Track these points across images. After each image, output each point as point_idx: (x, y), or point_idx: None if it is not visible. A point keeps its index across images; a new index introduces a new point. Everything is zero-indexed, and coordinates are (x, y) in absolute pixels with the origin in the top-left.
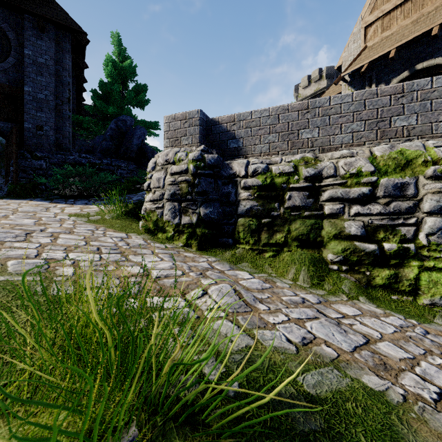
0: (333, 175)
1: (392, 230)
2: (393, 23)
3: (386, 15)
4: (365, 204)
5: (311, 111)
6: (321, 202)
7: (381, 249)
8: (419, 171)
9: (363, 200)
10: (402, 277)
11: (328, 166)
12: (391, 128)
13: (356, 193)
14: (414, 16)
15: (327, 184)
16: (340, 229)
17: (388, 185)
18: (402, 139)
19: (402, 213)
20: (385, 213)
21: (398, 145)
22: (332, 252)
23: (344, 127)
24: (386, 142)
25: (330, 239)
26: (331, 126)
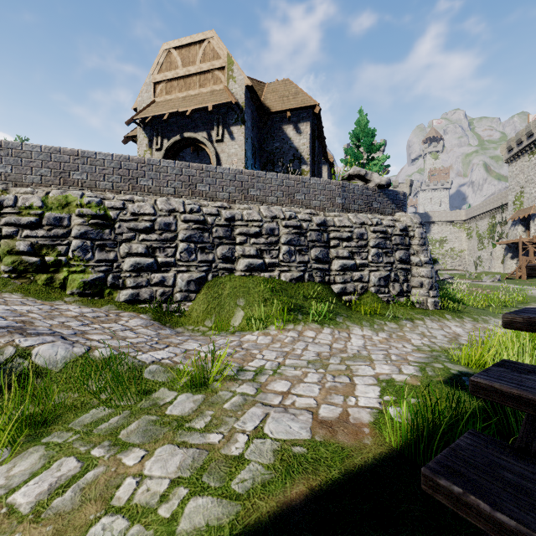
0: (12, 206)
1: (53, 248)
2: (173, 91)
3: (169, 81)
4: (36, 230)
5: (4, 150)
6: (0, 226)
7: (46, 261)
8: (73, 211)
9: (34, 227)
10: (56, 279)
11: (10, 198)
12: (71, 179)
13: (26, 220)
14: (184, 93)
15: (6, 212)
16: (13, 247)
17: (50, 217)
18: (78, 188)
19: (60, 237)
20: (47, 236)
21: (69, 191)
22: (4, 264)
23: (35, 170)
24: (67, 188)
25: (6, 255)
26: (23, 166)
